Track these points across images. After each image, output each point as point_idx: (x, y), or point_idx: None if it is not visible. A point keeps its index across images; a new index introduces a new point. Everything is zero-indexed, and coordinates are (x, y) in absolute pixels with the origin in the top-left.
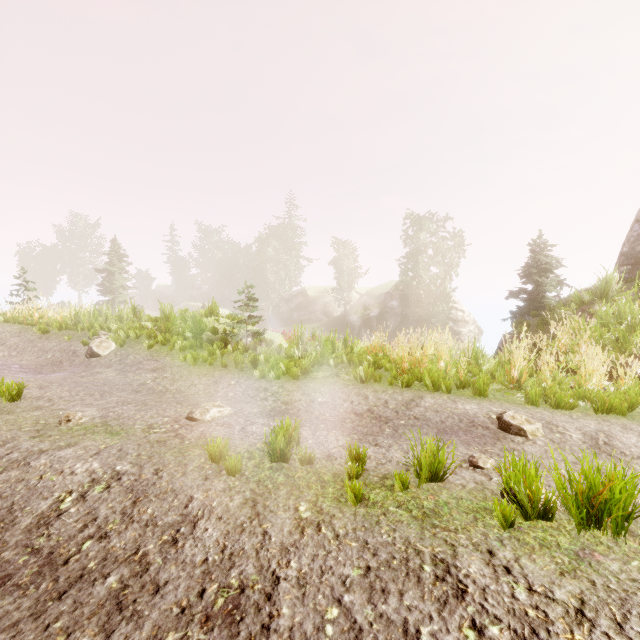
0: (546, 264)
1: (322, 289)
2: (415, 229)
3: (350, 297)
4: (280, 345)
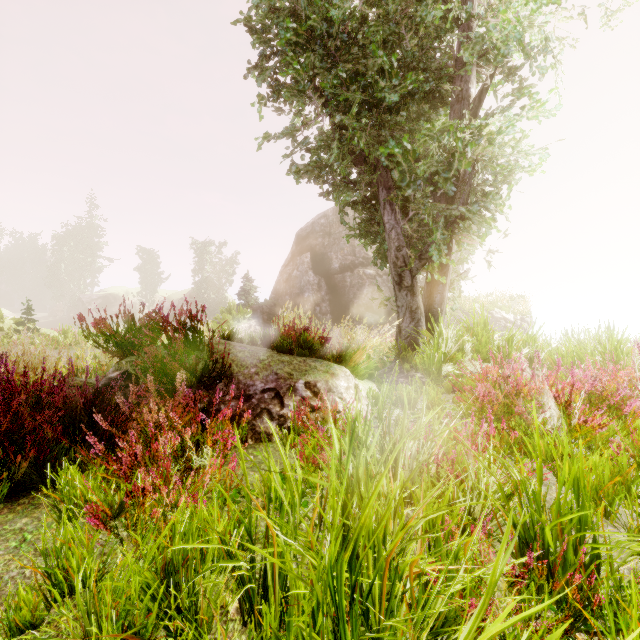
0: (251, 290)
1: (126, 291)
2: (201, 251)
3: (154, 300)
4: (53, 336)
